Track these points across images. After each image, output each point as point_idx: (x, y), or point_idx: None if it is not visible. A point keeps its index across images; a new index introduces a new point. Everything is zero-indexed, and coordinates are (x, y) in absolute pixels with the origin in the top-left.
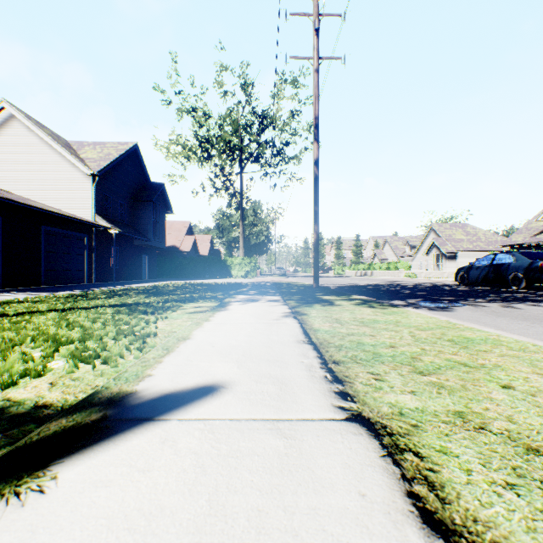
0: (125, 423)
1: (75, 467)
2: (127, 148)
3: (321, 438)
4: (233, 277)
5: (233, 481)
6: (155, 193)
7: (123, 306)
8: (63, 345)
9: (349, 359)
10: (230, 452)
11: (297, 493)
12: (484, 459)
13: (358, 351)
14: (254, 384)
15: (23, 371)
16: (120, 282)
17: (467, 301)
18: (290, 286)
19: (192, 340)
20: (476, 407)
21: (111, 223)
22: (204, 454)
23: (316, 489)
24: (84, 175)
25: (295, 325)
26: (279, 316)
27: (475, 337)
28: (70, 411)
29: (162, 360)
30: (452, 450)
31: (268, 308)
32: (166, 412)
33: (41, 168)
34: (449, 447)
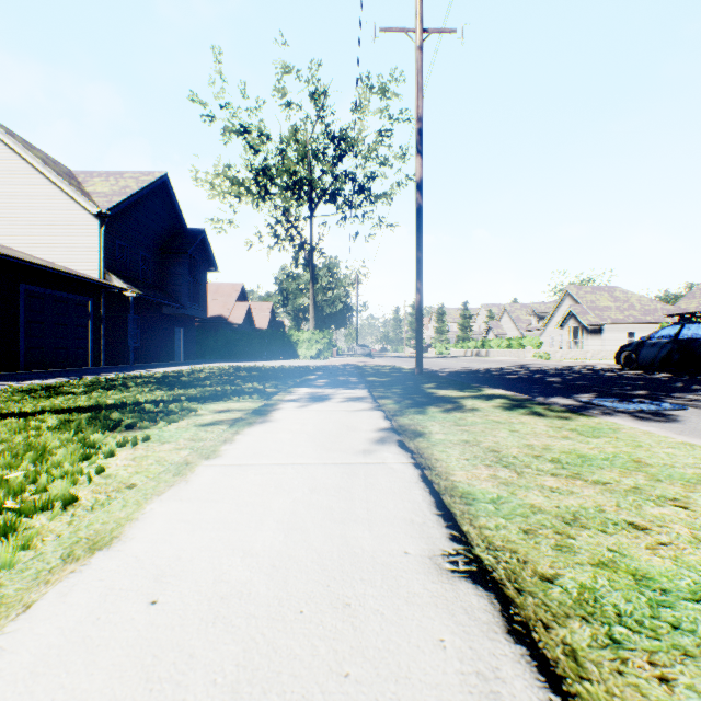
0: None
1: None
2: (152, 179)
3: None
4: (300, 358)
5: None
6: (192, 242)
7: (90, 411)
8: None
9: None
10: None
11: None
12: None
13: None
14: None
15: None
16: (141, 364)
17: (676, 399)
18: (380, 371)
19: (110, 554)
20: None
21: (128, 282)
22: None
23: None
24: (88, 214)
25: (408, 473)
26: (368, 439)
27: None
28: None
29: None
30: None
31: (346, 417)
32: None
33: (29, 205)
34: None
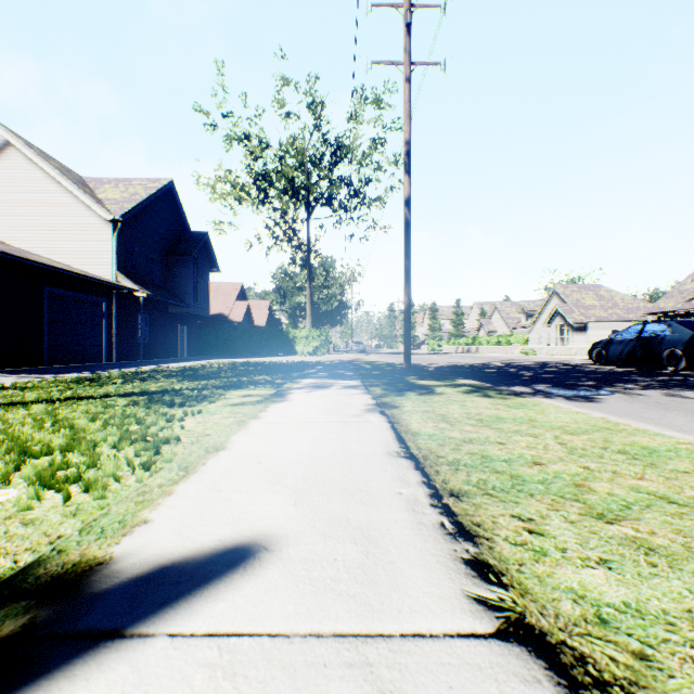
0: (61, 647)
1: None
2: (160, 186)
3: None
4: (298, 355)
5: None
6: (196, 244)
7: (143, 395)
8: (31, 459)
9: (476, 488)
10: None
11: None
12: None
13: (486, 472)
14: (320, 543)
15: None
16: (150, 360)
17: (614, 387)
18: (372, 366)
19: (228, 451)
20: None
21: (138, 284)
22: None
23: None
24: (102, 220)
25: (383, 425)
26: (359, 410)
27: (658, 446)
28: None
29: (173, 489)
30: None
31: (343, 398)
32: (151, 615)
33: (47, 212)
34: None
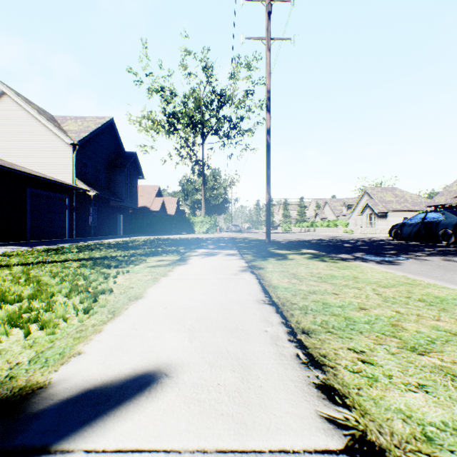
0: None
1: None
2: (104, 121)
3: None
4: (196, 233)
5: None
6: (128, 160)
7: (90, 260)
8: (6, 305)
9: (320, 327)
10: None
11: None
12: None
13: (327, 315)
14: (207, 370)
15: None
16: (98, 237)
17: (408, 255)
18: (245, 241)
19: (144, 300)
20: None
21: (90, 186)
22: None
23: None
24: (66, 144)
25: (253, 281)
26: (236, 270)
27: (445, 295)
28: None
29: (103, 328)
30: None
31: (226, 262)
32: (73, 433)
33: (29, 138)
34: None
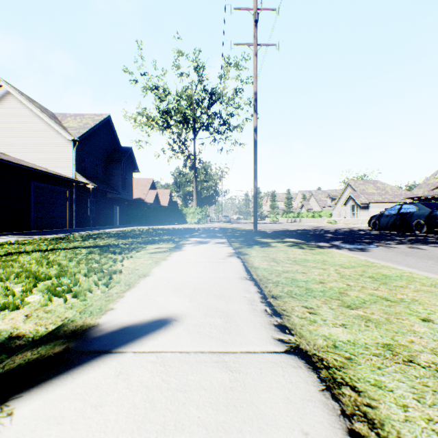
0: (84, 356)
1: (32, 403)
2: (102, 118)
3: (263, 371)
4: (188, 224)
5: (181, 418)
6: (125, 155)
7: (96, 247)
8: (41, 281)
9: (286, 294)
10: (179, 386)
11: (242, 431)
12: (417, 394)
13: (293, 287)
14: (202, 317)
15: (3, 304)
16: (96, 227)
17: (379, 243)
18: (234, 231)
19: (151, 277)
20: (402, 340)
21: (89, 179)
22: (154, 388)
23: (260, 427)
24: (66, 140)
25: (238, 263)
26: (225, 255)
27: (391, 274)
28: (36, 344)
29: (124, 294)
30: (386, 384)
31: (216, 249)
32: (123, 345)
33: (32, 135)
34: (383, 381)
